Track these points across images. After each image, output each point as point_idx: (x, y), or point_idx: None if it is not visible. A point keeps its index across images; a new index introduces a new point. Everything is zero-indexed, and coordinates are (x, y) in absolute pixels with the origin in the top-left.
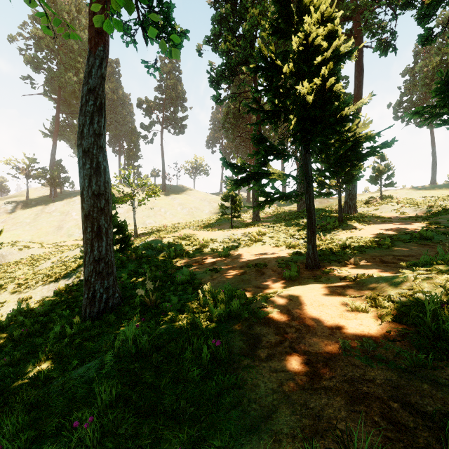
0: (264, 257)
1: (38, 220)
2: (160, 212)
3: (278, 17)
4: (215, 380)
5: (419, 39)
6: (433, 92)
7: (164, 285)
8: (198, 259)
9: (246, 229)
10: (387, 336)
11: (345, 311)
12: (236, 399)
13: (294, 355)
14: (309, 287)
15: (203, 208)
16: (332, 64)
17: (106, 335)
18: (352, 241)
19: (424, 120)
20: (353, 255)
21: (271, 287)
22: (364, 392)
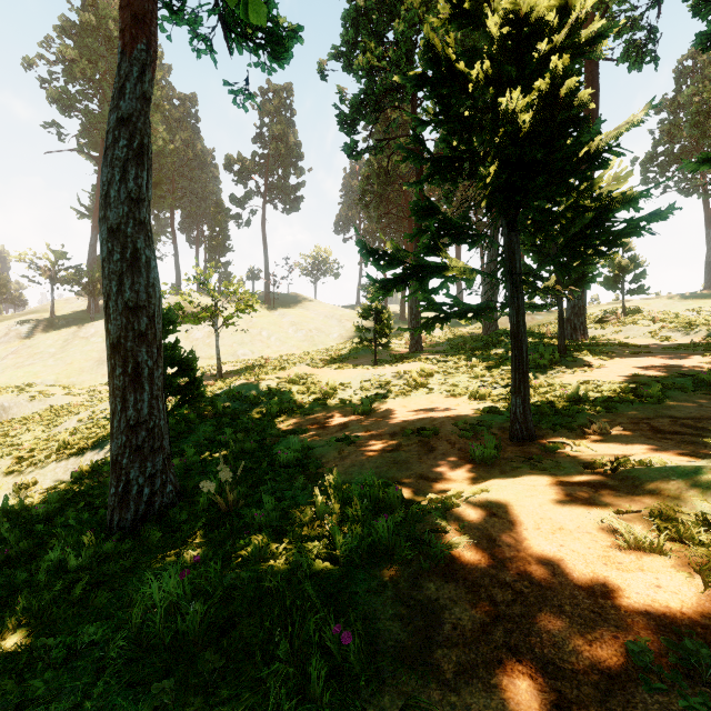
0: (433, 417)
1: (69, 350)
2: (260, 336)
3: None
4: None
5: (697, 40)
6: None
7: (256, 467)
8: (318, 419)
9: (400, 365)
10: None
11: (613, 548)
12: None
13: (520, 673)
14: (526, 485)
15: (330, 329)
16: (568, 56)
17: (136, 576)
18: (589, 389)
19: None
20: (595, 415)
21: (448, 478)
22: None
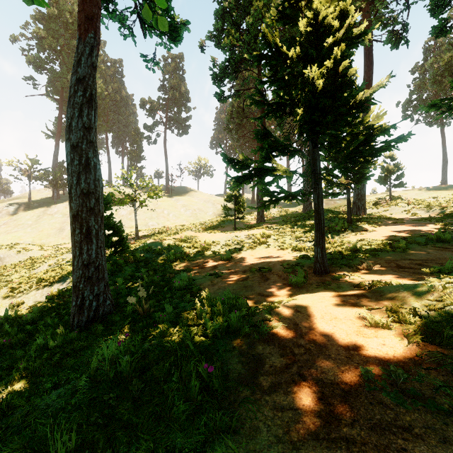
0: (269, 261)
1: (40, 222)
2: (163, 213)
3: (283, 1)
4: (205, 419)
5: (432, 31)
6: (451, 82)
7: (161, 291)
8: (198, 263)
9: (250, 230)
10: (418, 361)
11: (363, 327)
12: (229, 451)
13: (304, 385)
14: (319, 296)
15: (207, 209)
16: (344, 45)
17: (90, 350)
18: (363, 244)
19: (442, 113)
20: (365, 258)
21: (275, 294)
22: (400, 448)
